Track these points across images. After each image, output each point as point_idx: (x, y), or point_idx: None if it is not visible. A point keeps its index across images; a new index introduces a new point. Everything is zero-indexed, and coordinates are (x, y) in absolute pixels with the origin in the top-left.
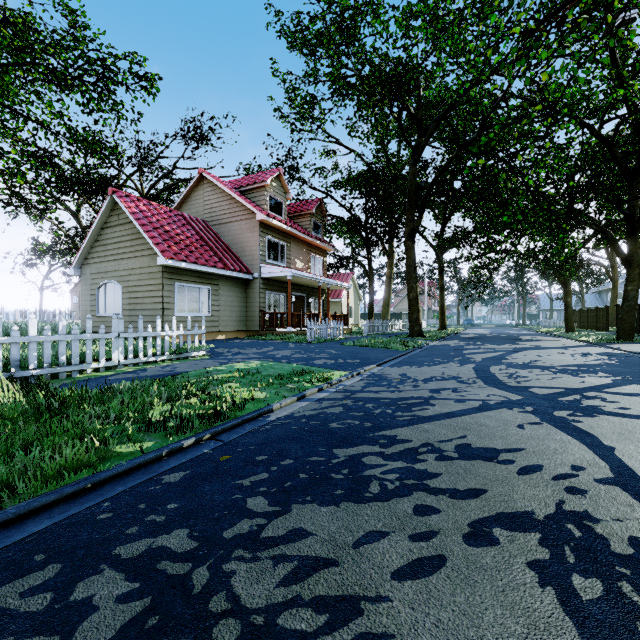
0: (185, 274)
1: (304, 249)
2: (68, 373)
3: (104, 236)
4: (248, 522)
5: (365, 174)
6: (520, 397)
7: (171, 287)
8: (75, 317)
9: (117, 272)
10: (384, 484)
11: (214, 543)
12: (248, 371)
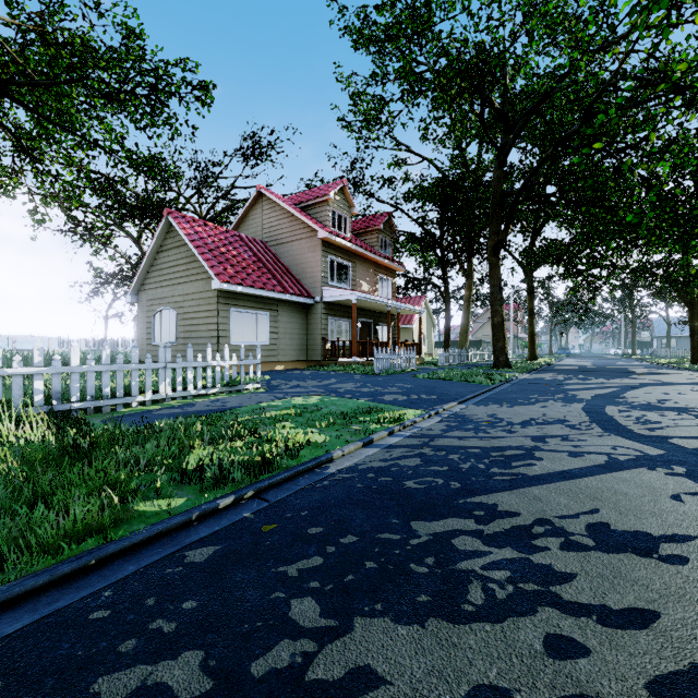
0: (241, 299)
1: (371, 269)
2: (113, 406)
3: (160, 260)
4: (289, 646)
5: (440, 182)
6: (660, 451)
7: (226, 313)
8: (137, 346)
9: (172, 298)
10: (490, 588)
11: (236, 685)
12: (306, 408)
